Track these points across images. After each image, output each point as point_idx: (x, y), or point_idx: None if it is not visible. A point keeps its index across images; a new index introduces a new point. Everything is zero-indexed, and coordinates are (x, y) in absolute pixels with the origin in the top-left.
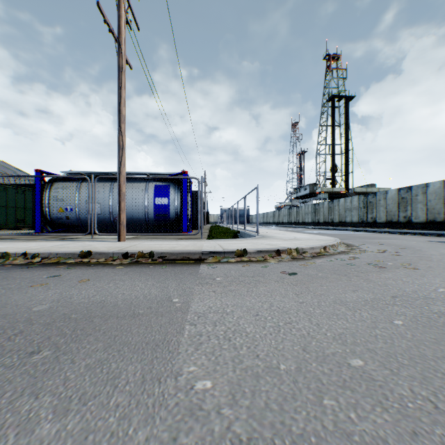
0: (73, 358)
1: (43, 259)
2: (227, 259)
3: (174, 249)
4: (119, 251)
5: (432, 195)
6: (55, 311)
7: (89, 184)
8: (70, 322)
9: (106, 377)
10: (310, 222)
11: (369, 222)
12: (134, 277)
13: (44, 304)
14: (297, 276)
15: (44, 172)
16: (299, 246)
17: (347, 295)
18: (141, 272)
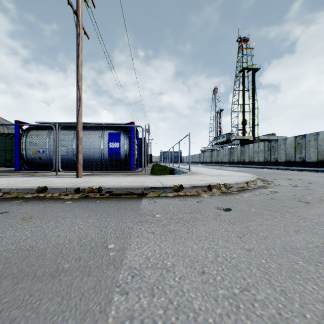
0: None
1: (5, 193)
2: (165, 194)
3: (120, 184)
4: (72, 187)
5: (322, 141)
6: None
7: (54, 131)
8: None
9: None
10: (227, 161)
11: (272, 162)
12: (78, 213)
13: None
14: (232, 212)
15: (22, 122)
16: (226, 182)
17: (292, 237)
18: (87, 207)
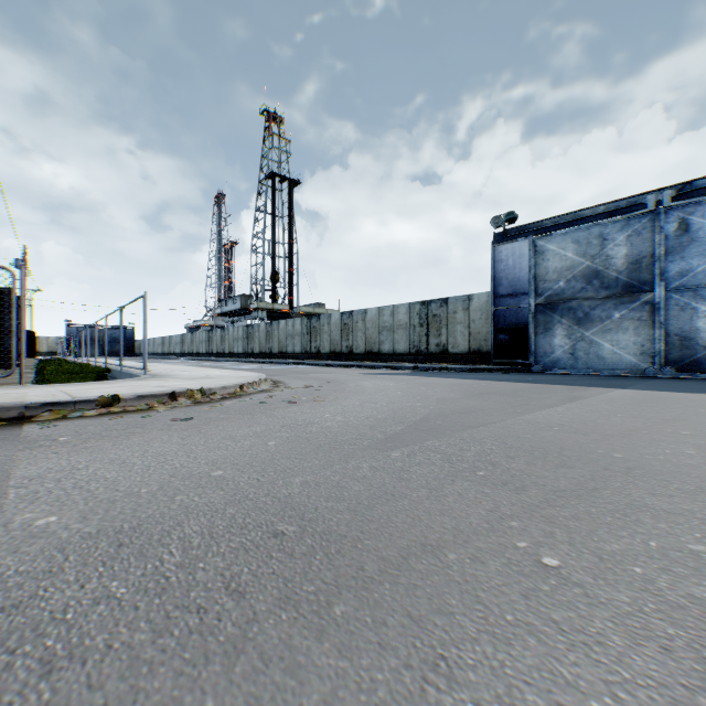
0: None
1: None
2: (81, 413)
3: None
4: None
5: (371, 323)
6: None
7: None
8: None
9: None
10: (241, 352)
11: (314, 353)
12: None
13: None
14: (193, 421)
15: None
16: (206, 386)
17: (241, 430)
18: None
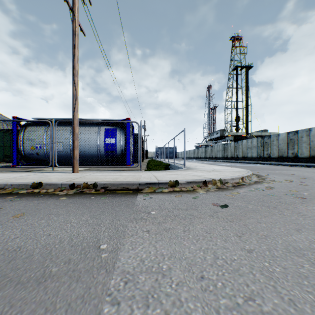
0: None
1: None
2: (161, 189)
3: (115, 180)
4: (67, 182)
5: (314, 137)
6: None
7: (51, 127)
8: None
9: None
10: (221, 157)
11: (265, 157)
12: (72, 210)
13: None
14: (229, 209)
15: (20, 119)
16: (221, 177)
17: (294, 237)
18: (81, 203)
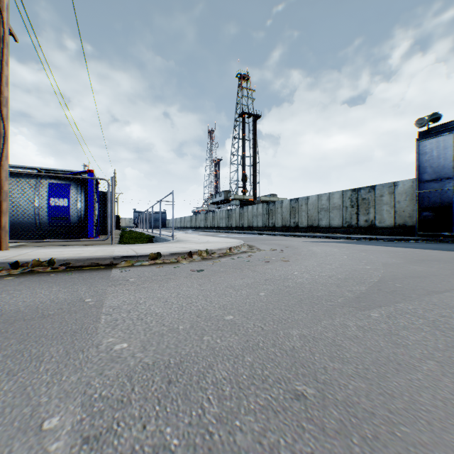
0: None
1: None
2: (140, 263)
3: (80, 255)
4: (7, 260)
5: (312, 206)
6: None
7: None
8: None
9: (30, 358)
10: (224, 226)
11: (271, 227)
12: (33, 285)
13: None
14: (204, 272)
15: None
16: (209, 248)
17: (237, 281)
18: (41, 280)
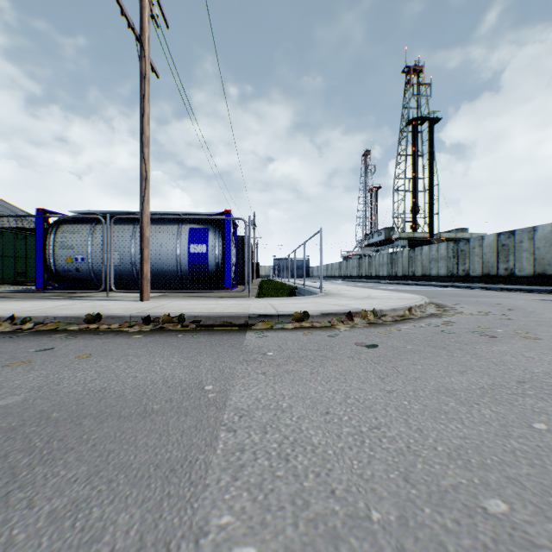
0: (32, 497)
1: (37, 324)
2: (281, 325)
3: (211, 311)
4: (139, 314)
5: (541, 242)
6: (30, 407)
7: (103, 226)
8: (47, 425)
9: (78, 540)
10: (385, 275)
11: (460, 276)
12: (155, 350)
13: (18, 395)
14: (379, 349)
15: (48, 212)
16: (376, 307)
17: (453, 379)
18: (165, 343)
